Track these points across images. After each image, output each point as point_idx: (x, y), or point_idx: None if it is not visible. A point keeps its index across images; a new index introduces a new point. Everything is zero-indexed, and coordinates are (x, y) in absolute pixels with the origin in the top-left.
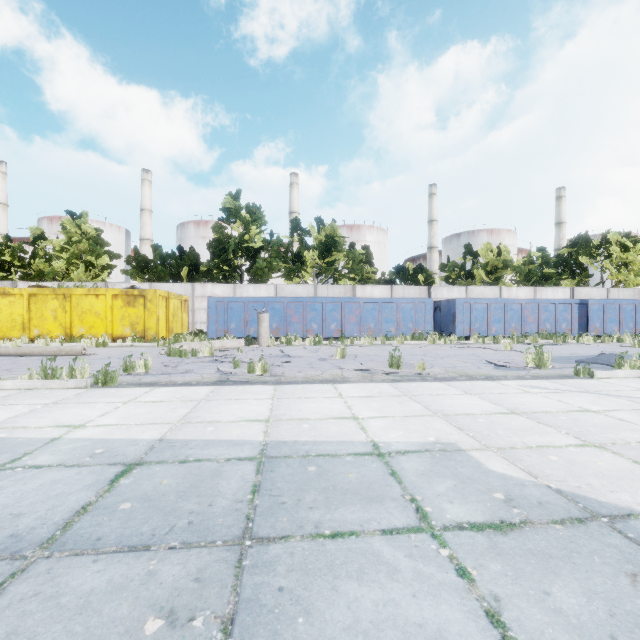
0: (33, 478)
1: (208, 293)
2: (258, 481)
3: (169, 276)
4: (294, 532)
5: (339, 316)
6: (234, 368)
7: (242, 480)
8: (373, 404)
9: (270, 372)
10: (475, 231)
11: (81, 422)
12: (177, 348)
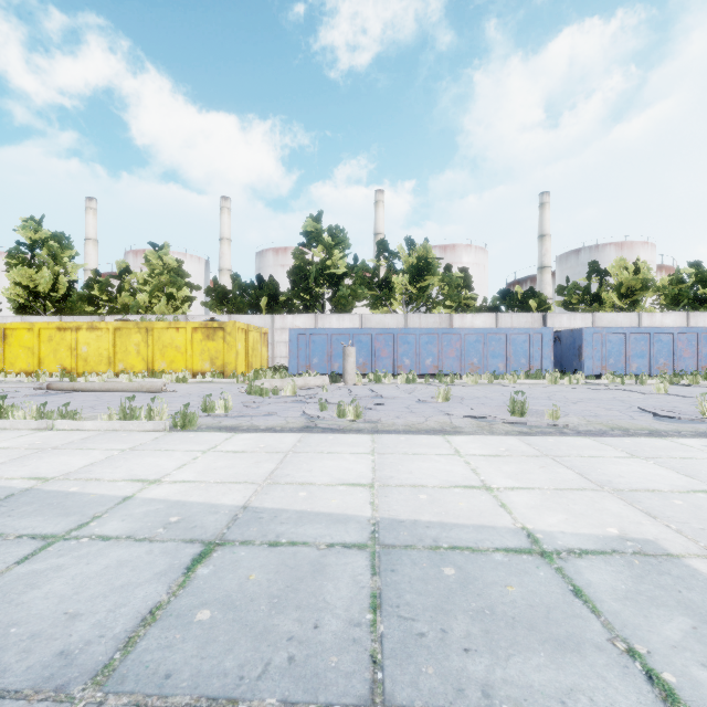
0: (98, 555)
1: (288, 325)
2: (377, 587)
3: (248, 307)
4: (451, 702)
5: (435, 350)
6: (321, 411)
7: (354, 583)
8: (505, 467)
9: (363, 417)
10: (599, 246)
11: (157, 476)
12: (258, 386)
